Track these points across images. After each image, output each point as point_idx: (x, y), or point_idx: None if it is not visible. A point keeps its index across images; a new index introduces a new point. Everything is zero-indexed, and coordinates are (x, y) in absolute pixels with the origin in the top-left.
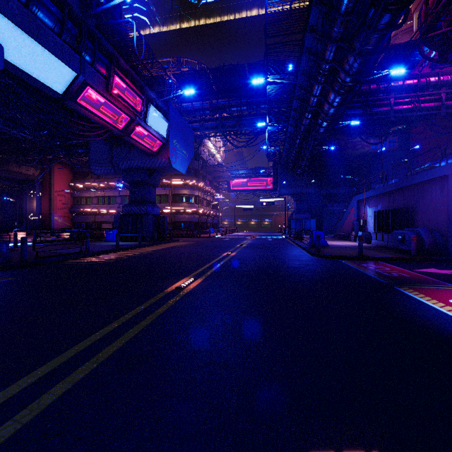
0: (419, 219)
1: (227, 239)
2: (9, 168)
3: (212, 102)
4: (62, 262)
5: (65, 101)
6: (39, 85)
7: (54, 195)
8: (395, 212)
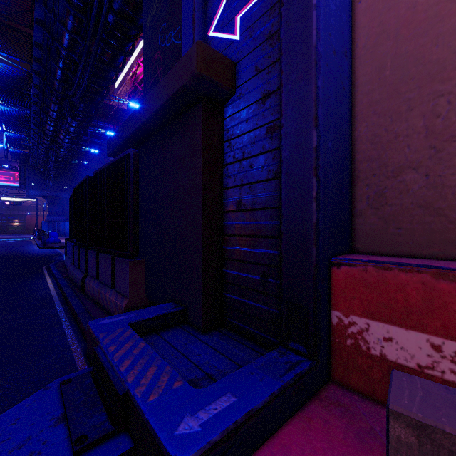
0: None
1: None
2: None
3: None
4: None
5: None
6: None
7: None
8: None
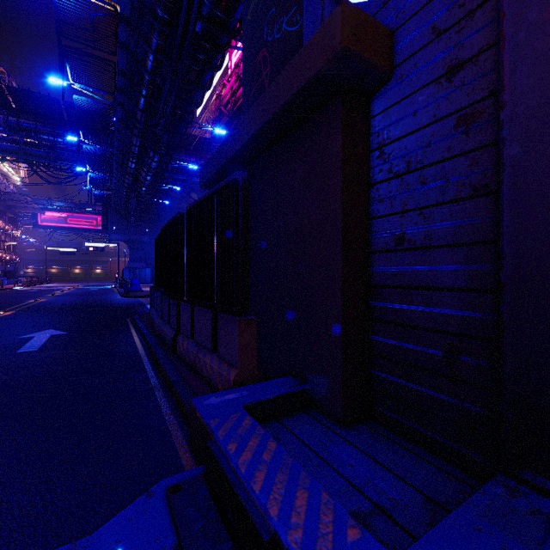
0: None
1: (34, 291)
2: None
3: (8, 119)
4: None
5: None
6: None
7: None
8: None
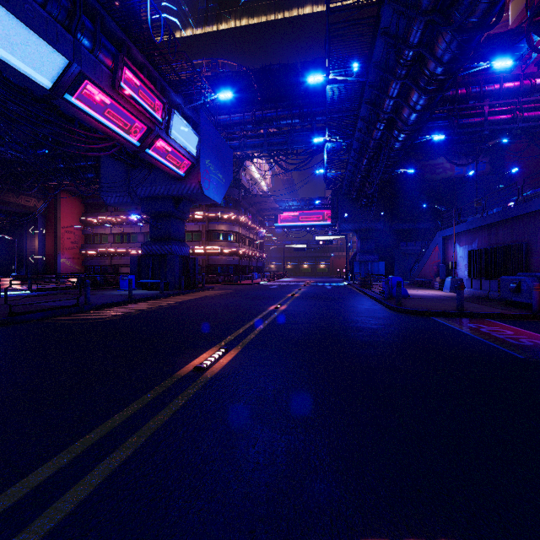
0: (536, 260)
1: (275, 287)
2: (4, 198)
3: (255, 114)
4: (46, 320)
5: (54, 100)
6: (15, 75)
7: (60, 231)
8: (501, 251)
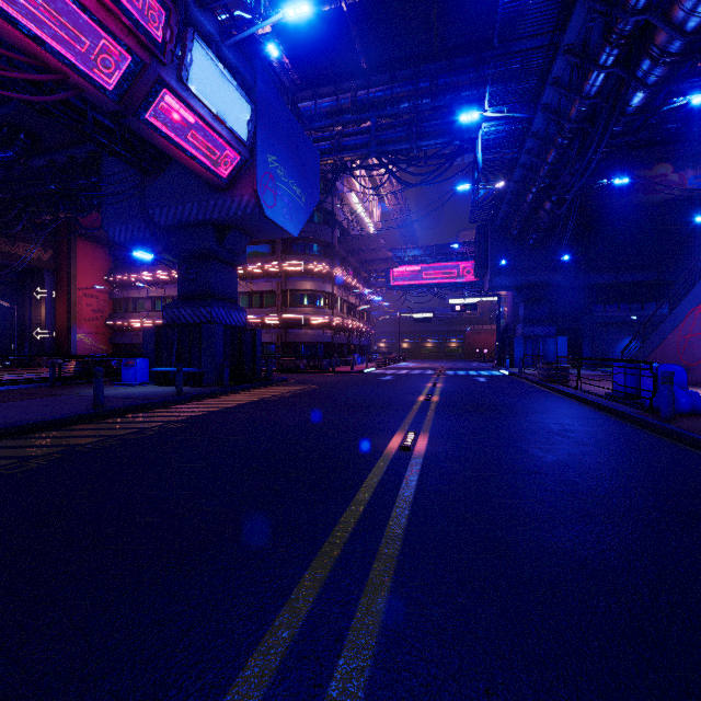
0: None
1: (389, 378)
2: None
3: (357, 95)
4: None
5: None
6: None
7: (75, 295)
8: None
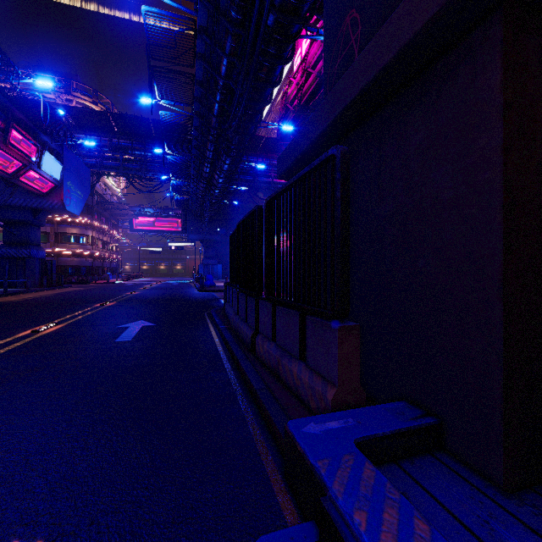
0: None
1: (130, 284)
2: None
3: (112, 141)
4: None
5: None
6: None
7: None
8: None
